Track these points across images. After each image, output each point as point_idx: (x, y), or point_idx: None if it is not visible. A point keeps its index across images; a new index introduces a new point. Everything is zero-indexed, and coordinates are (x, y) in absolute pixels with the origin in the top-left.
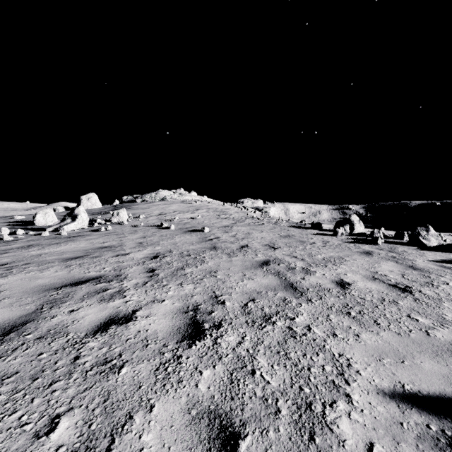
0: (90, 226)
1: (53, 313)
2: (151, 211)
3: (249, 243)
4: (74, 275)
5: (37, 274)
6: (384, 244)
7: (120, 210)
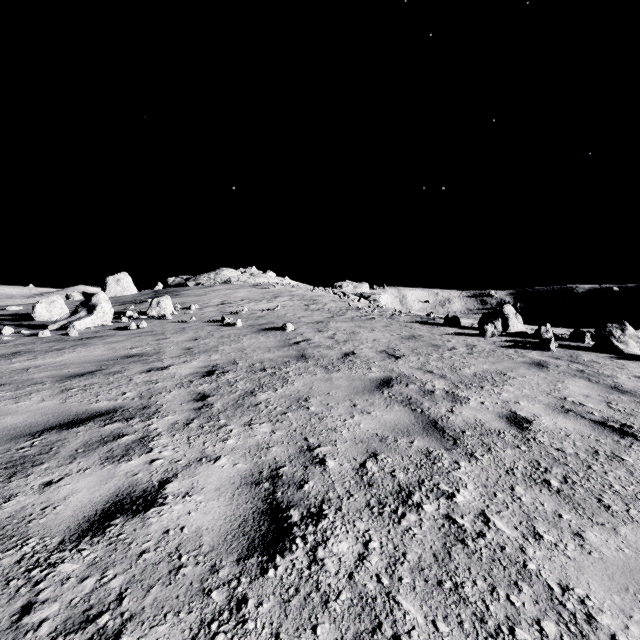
0: (115, 321)
1: (11, 489)
2: (208, 299)
3: (356, 348)
4: (71, 406)
5: (7, 406)
6: (559, 349)
7: (162, 298)
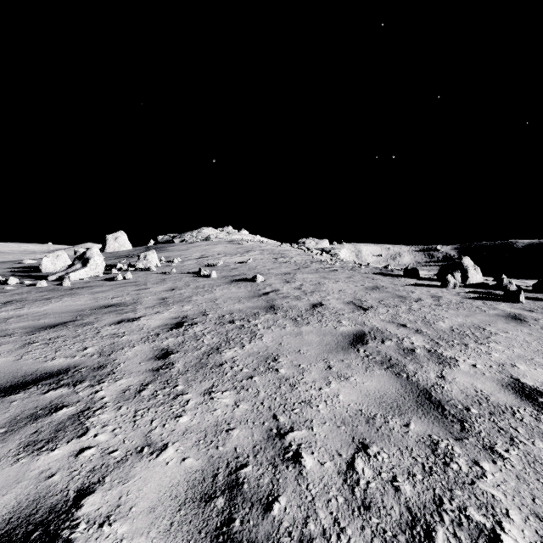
0: (107, 273)
1: None
2: (190, 253)
3: (323, 299)
4: (23, 365)
5: None
6: (526, 300)
7: (148, 252)
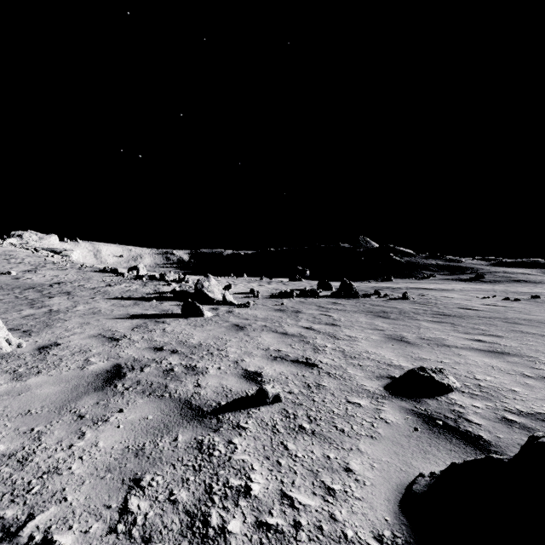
0: None
1: None
2: None
3: (60, 281)
4: None
5: None
6: (148, 280)
7: None
